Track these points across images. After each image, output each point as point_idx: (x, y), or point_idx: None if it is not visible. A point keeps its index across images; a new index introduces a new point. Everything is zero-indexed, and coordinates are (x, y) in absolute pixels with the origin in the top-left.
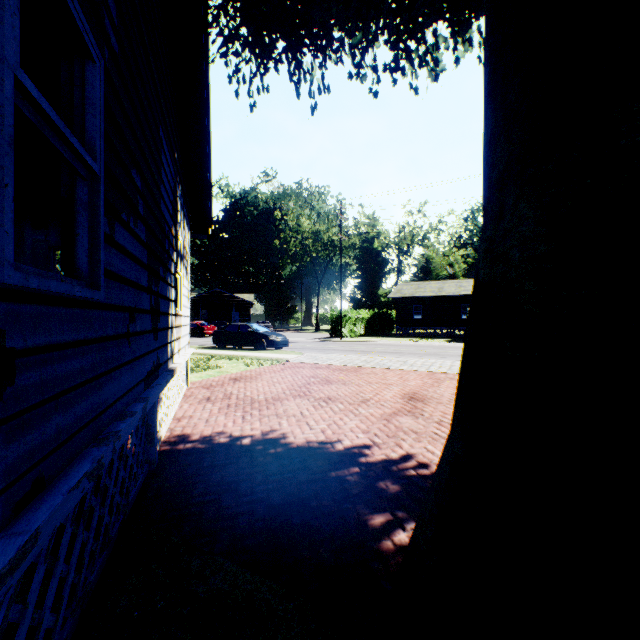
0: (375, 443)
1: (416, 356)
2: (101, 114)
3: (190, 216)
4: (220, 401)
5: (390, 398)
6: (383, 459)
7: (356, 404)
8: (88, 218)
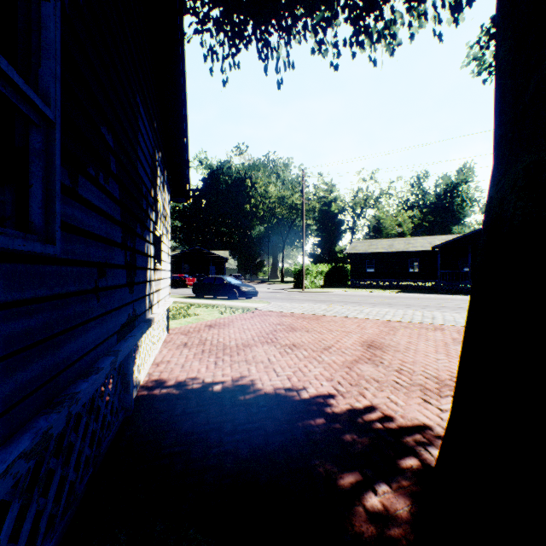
0: (339, 392)
1: (371, 305)
2: (57, 58)
3: (170, 182)
4: (195, 347)
5: (350, 345)
6: (348, 409)
7: (319, 351)
8: (42, 167)
